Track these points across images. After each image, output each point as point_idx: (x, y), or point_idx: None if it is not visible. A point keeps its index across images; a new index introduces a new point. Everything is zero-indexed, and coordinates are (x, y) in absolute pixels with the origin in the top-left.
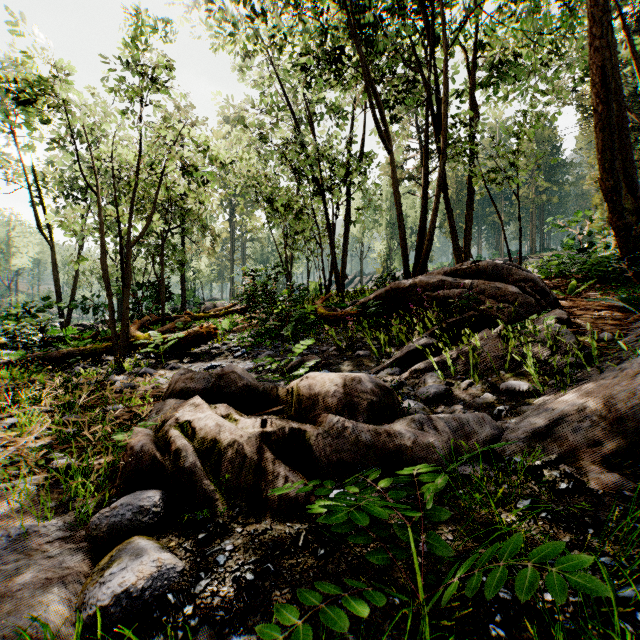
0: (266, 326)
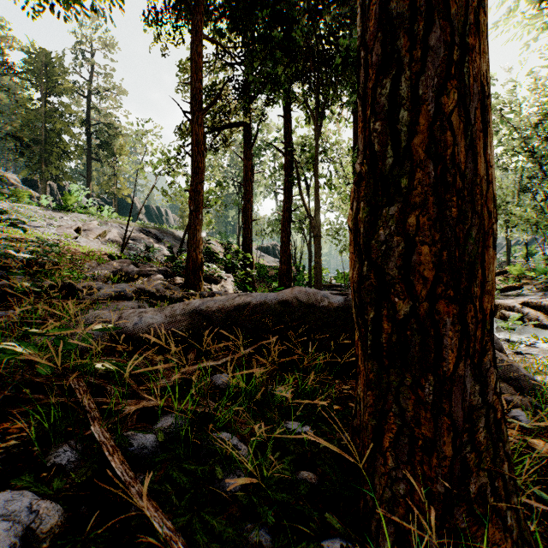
0: (535, 284)
